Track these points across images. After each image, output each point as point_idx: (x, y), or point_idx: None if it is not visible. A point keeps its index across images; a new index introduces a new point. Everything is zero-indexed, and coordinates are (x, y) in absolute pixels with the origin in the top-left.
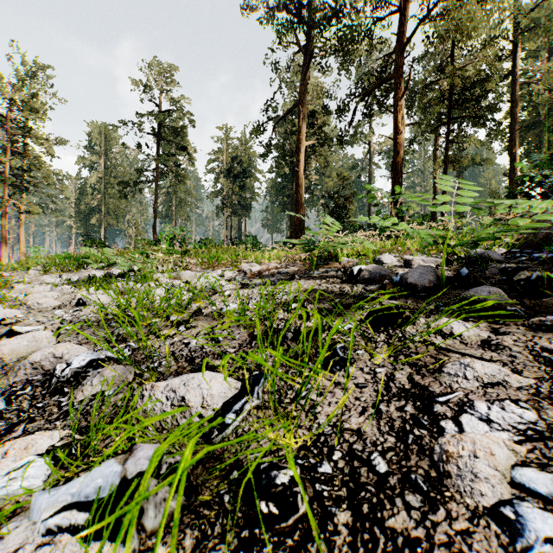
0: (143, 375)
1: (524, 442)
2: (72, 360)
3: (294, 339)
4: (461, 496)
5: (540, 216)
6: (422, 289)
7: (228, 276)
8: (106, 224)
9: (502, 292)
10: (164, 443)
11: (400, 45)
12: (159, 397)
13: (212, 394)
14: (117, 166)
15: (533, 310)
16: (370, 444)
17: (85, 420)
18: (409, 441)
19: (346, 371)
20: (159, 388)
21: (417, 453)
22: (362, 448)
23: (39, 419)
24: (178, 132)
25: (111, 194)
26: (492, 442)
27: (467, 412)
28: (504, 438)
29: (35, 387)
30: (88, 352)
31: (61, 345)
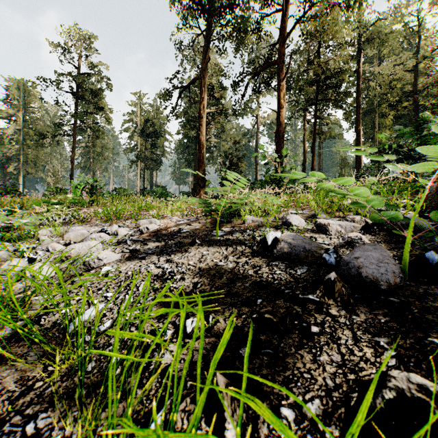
0: None
1: None
2: None
3: None
4: None
5: None
6: (387, 288)
7: (122, 234)
8: (25, 172)
9: None
10: None
11: (282, 37)
12: None
13: None
14: (36, 120)
15: None
16: None
17: None
18: None
19: None
20: None
21: None
22: None
23: None
24: (94, 93)
25: (30, 145)
26: None
27: None
28: None
29: None
30: None
31: None
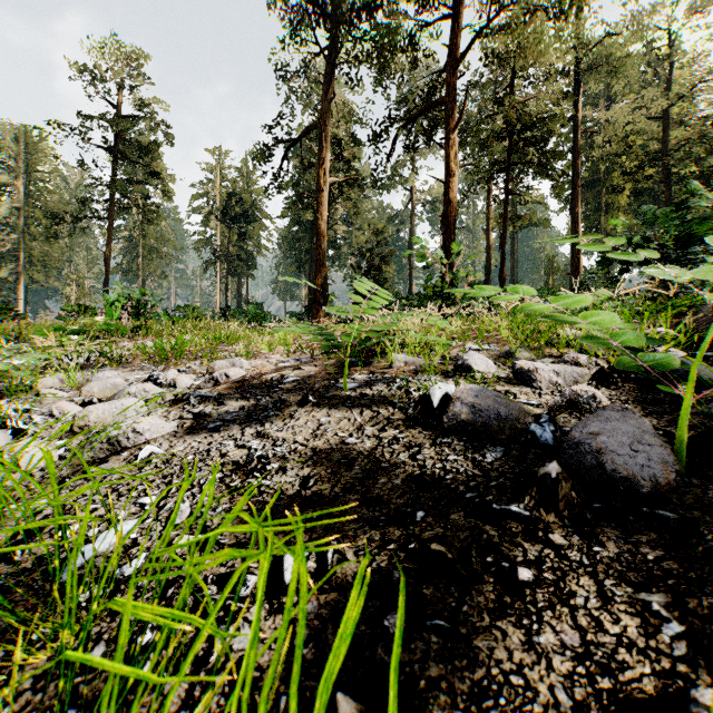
0: None
1: None
2: None
3: None
4: None
5: None
6: (652, 491)
7: (184, 385)
8: (28, 279)
9: None
10: None
11: (453, 60)
12: None
13: None
14: (46, 192)
15: None
16: None
17: None
18: None
19: None
20: None
21: None
22: None
23: None
24: (144, 149)
25: (36, 235)
26: None
27: None
28: None
29: None
30: None
31: None
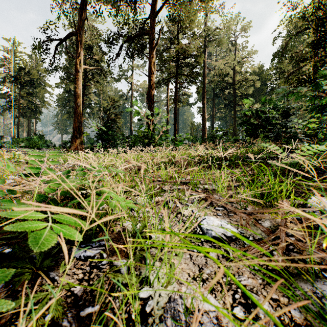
0: None
1: None
2: None
3: None
4: None
5: None
6: None
7: None
8: None
9: None
10: None
11: (152, 12)
12: None
13: None
14: None
15: None
16: None
17: None
18: None
19: None
20: None
21: None
22: None
23: None
24: None
25: None
26: None
27: None
28: None
29: None
30: None
31: None
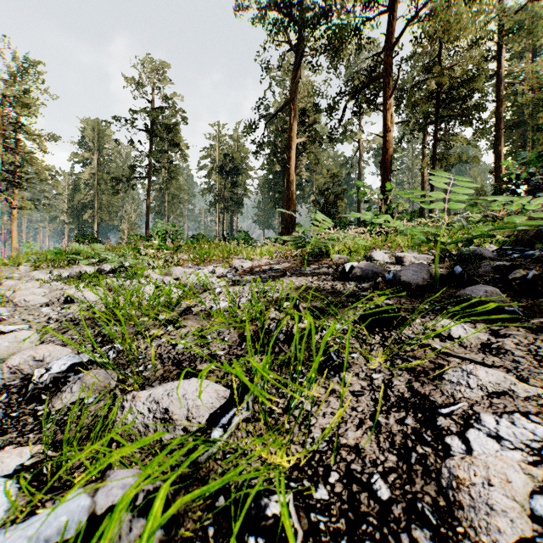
0: (127, 380)
1: (540, 464)
2: (51, 365)
3: (286, 341)
4: (476, 531)
5: (538, 214)
6: (415, 287)
7: (219, 272)
8: (99, 219)
9: (499, 291)
10: (131, 488)
11: (389, 45)
12: (140, 409)
13: (198, 405)
14: (110, 162)
15: (531, 310)
16: (369, 464)
17: (61, 432)
18: (413, 461)
19: (343, 380)
20: (141, 399)
21: (422, 475)
22: (361, 468)
23: (12, 431)
24: (170, 129)
25: (103, 190)
26: (506, 466)
27: (473, 427)
28: (517, 458)
29: (12, 394)
30: (70, 356)
31: (43, 347)
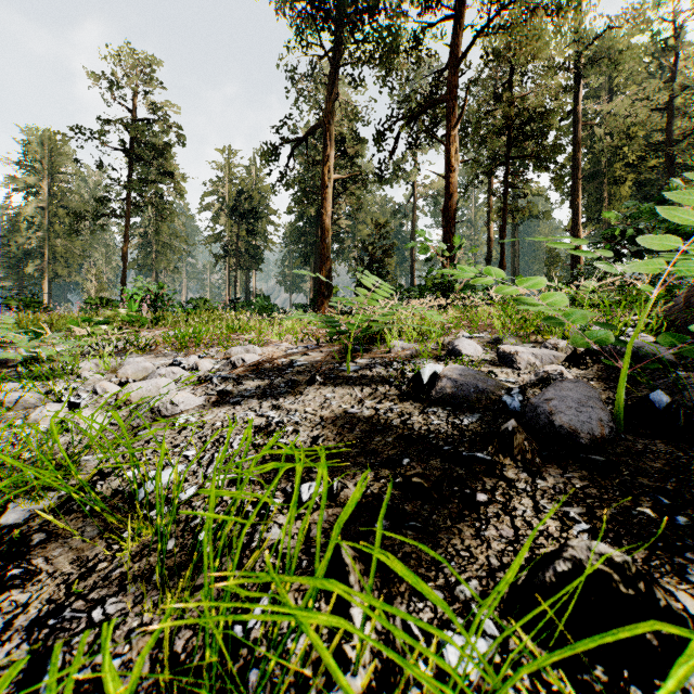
0: None
1: None
2: None
3: None
4: None
5: None
6: (589, 442)
7: (205, 368)
8: (52, 274)
9: None
10: None
11: (453, 59)
12: None
13: None
14: (68, 193)
15: None
16: None
17: None
18: None
19: None
20: None
21: None
22: None
23: None
24: (158, 150)
25: (59, 232)
26: None
27: None
28: None
29: None
30: None
31: None
